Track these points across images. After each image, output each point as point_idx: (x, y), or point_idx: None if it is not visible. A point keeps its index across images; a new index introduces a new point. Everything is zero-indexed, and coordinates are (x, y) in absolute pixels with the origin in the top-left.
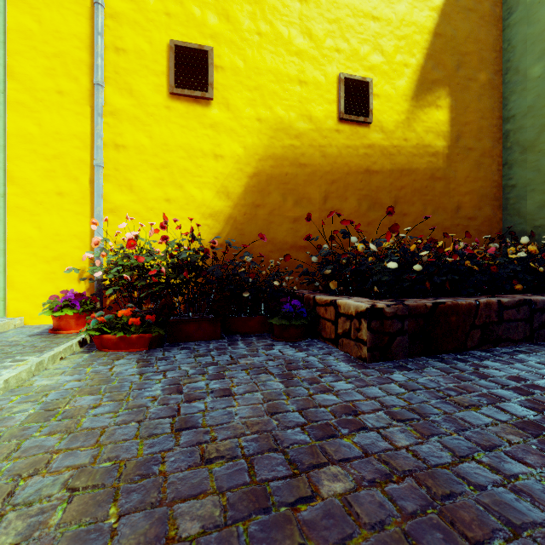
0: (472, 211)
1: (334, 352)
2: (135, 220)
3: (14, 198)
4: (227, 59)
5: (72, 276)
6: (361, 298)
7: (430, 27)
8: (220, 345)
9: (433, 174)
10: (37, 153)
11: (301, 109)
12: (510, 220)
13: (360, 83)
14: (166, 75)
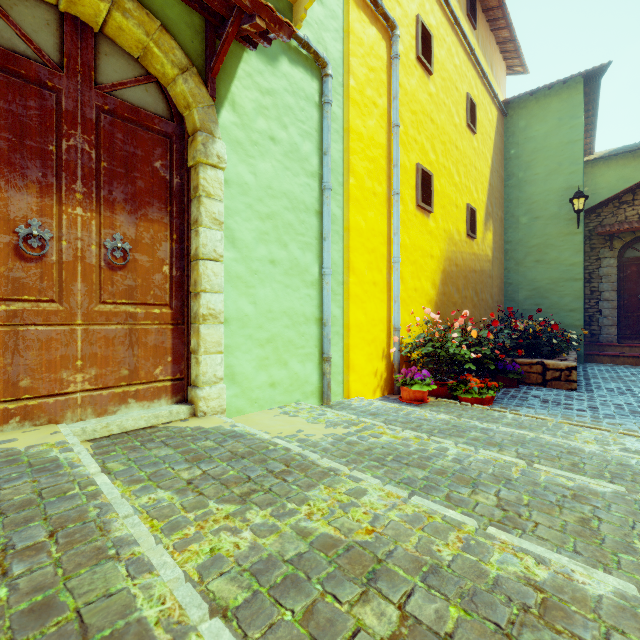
0: (497, 298)
1: (552, 389)
2: (404, 306)
3: (354, 287)
4: (435, 183)
5: (379, 355)
6: (541, 359)
7: (488, 179)
8: (504, 394)
9: (489, 274)
10: (364, 246)
11: (456, 225)
12: (509, 303)
13: (472, 211)
14: (415, 189)
